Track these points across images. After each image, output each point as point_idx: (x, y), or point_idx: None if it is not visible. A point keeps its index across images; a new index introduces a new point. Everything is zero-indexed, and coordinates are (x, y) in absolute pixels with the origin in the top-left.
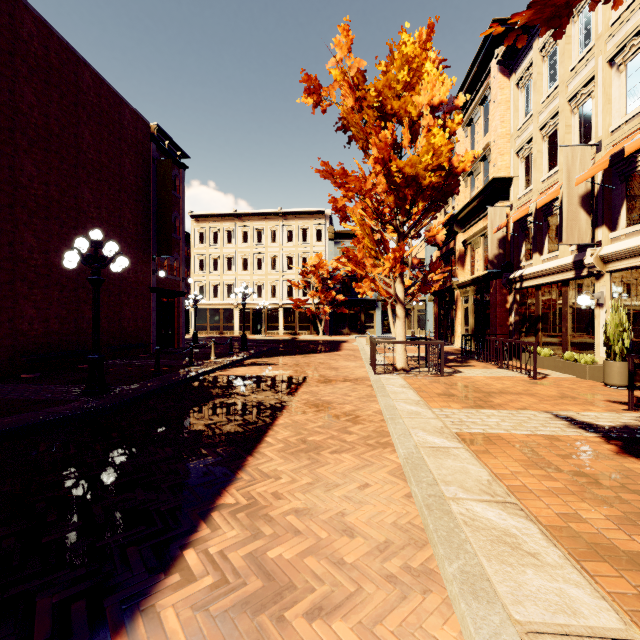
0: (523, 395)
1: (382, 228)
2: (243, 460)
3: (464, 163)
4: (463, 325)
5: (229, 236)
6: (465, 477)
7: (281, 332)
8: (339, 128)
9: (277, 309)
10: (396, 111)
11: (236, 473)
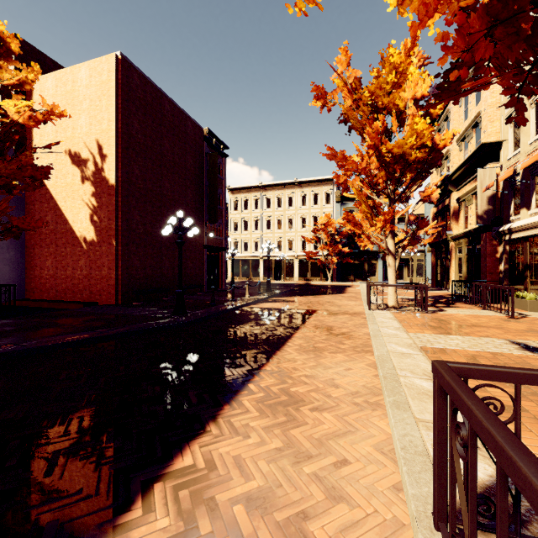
0: (492, 328)
1: (377, 195)
2: (274, 352)
3: (445, 140)
4: (457, 273)
5: (256, 203)
6: (416, 368)
7: (296, 278)
8: (341, 121)
9: (293, 260)
10: (386, 105)
11: (270, 358)
